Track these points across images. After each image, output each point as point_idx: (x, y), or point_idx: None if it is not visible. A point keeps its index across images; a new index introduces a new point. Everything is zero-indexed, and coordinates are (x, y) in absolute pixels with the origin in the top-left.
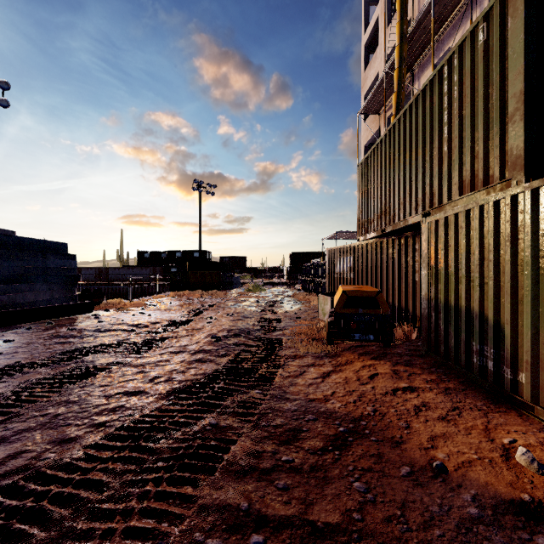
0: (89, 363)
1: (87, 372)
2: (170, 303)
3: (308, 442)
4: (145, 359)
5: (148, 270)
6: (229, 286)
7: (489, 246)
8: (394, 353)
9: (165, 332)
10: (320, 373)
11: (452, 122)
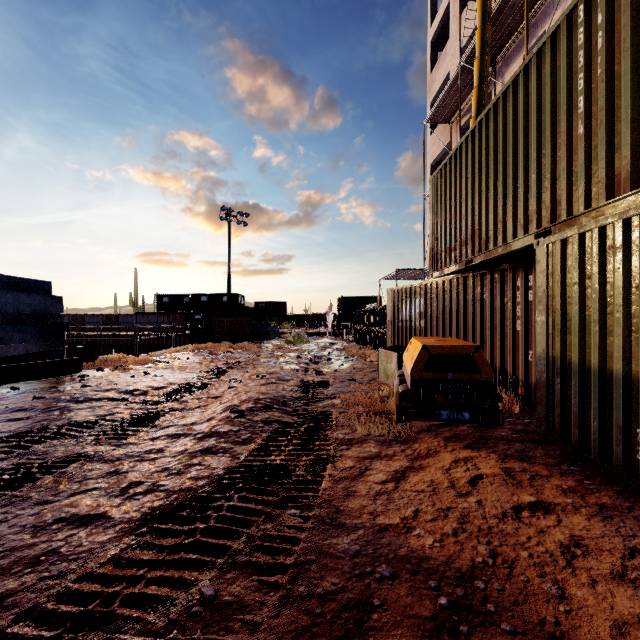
0: (39, 456)
1: (25, 476)
2: (187, 360)
3: (387, 639)
4: (128, 447)
5: (167, 318)
6: (264, 336)
7: None
8: (497, 437)
9: (168, 403)
10: (390, 472)
11: (593, 89)
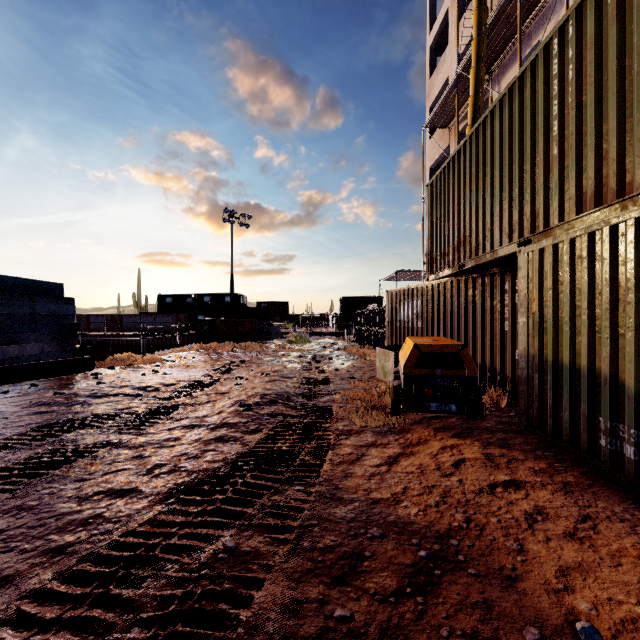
0: (70, 443)
1: (62, 459)
2: (193, 359)
3: (375, 579)
4: (148, 436)
5: (170, 318)
6: (266, 336)
7: (627, 282)
8: (483, 428)
9: (180, 398)
10: (384, 457)
11: (565, 115)
